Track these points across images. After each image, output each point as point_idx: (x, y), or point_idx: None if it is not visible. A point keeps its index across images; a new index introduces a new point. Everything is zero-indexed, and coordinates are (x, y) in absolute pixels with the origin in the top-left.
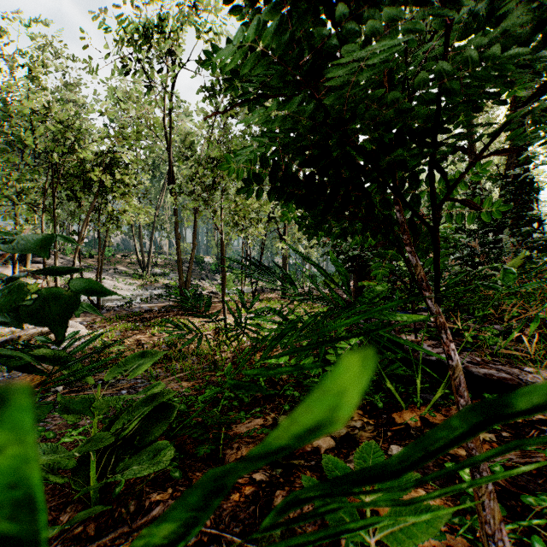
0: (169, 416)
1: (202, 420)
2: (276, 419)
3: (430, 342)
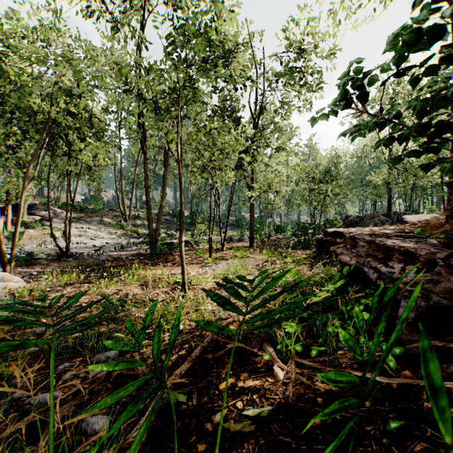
0: None
1: None
2: None
3: None
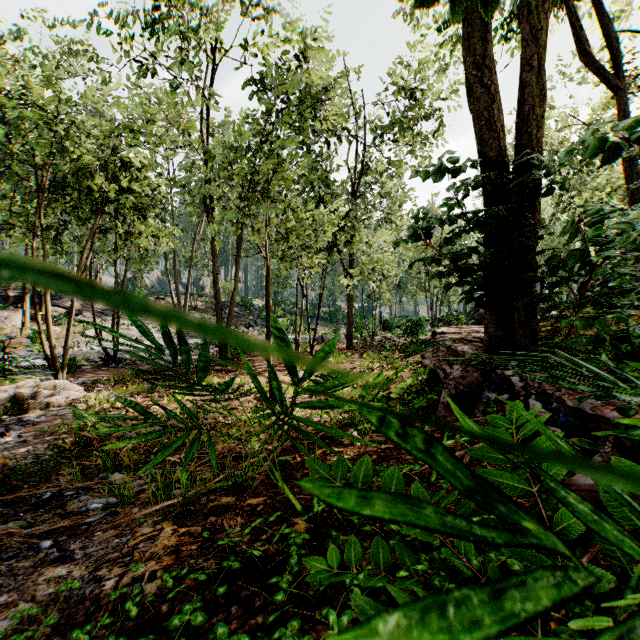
0: None
1: None
2: None
3: None
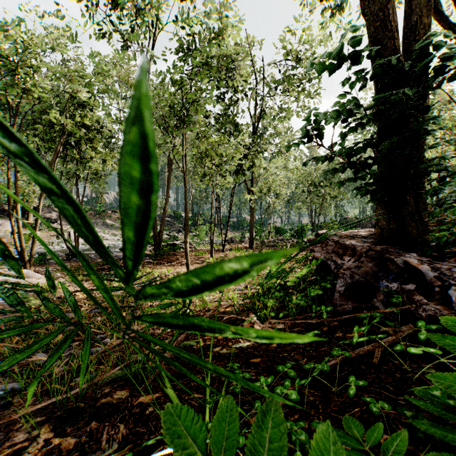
0: None
1: None
2: None
3: None
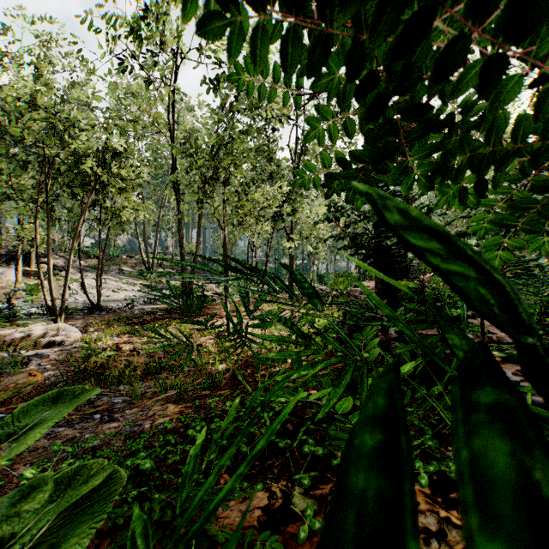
0: (104, 510)
1: (177, 484)
2: (288, 494)
3: (512, 367)
